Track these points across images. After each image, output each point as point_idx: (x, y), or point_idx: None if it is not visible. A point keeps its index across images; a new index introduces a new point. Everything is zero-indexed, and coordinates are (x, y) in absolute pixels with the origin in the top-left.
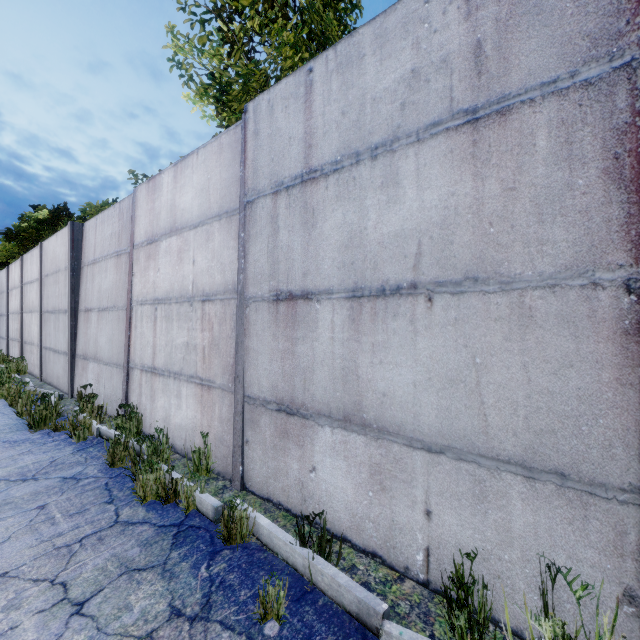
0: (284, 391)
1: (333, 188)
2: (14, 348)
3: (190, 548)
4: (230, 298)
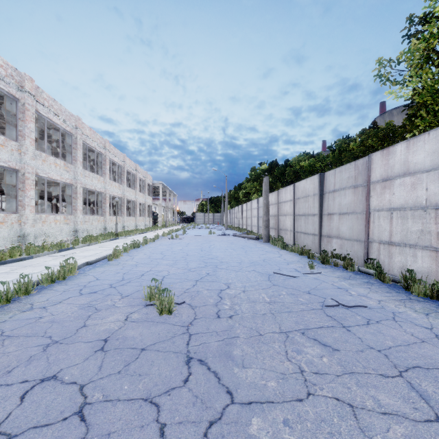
0: None
1: None
2: (271, 232)
3: None
4: None
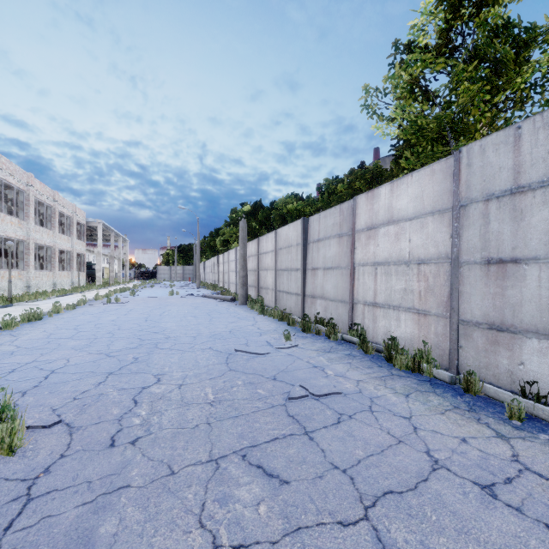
0: (494, 317)
1: (540, 197)
2: (251, 291)
3: (444, 390)
4: (443, 262)
